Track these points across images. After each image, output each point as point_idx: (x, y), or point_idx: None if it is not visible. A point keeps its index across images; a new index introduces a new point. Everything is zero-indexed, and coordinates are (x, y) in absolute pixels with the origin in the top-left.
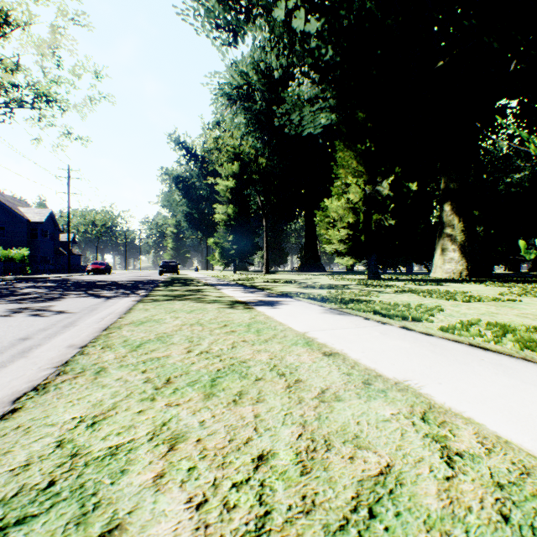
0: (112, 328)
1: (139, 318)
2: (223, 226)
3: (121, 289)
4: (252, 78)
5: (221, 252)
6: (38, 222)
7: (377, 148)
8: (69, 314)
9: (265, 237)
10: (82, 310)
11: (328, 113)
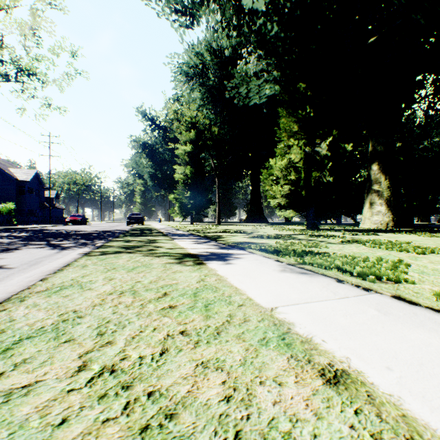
0: (12, 300)
1: (64, 280)
2: (182, 184)
3: (84, 239)
4: (206, 58)
5: (180, 206)
6: (25, 181)
7: (315, 114)
8: (2, 270)
9: (217, 193)
10: (22, 265)
11: (272, 85)
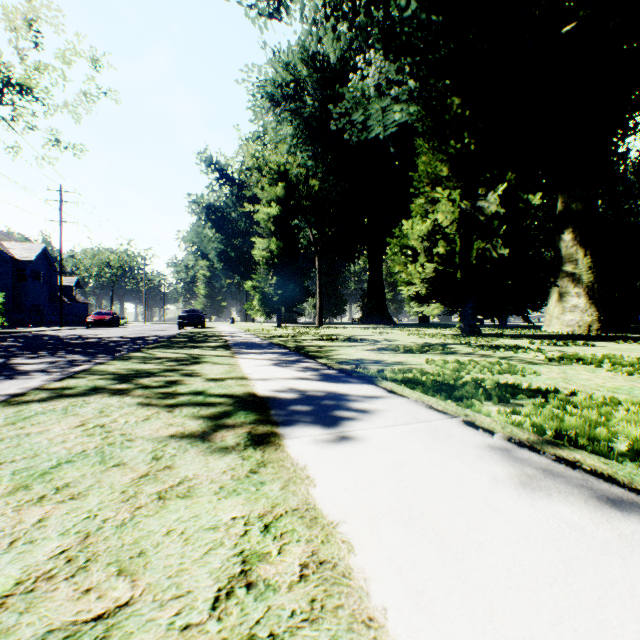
0: None
1: None
2: (264, 266)
3: (82, 352)
4: (301, 73)
5: (261, 298)
6: (26, 261)
7: (477, 148)
8: None
9: (318, 279)
10: None
11: (405, 105)
